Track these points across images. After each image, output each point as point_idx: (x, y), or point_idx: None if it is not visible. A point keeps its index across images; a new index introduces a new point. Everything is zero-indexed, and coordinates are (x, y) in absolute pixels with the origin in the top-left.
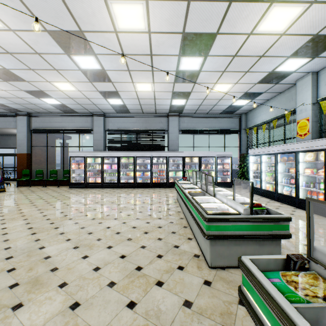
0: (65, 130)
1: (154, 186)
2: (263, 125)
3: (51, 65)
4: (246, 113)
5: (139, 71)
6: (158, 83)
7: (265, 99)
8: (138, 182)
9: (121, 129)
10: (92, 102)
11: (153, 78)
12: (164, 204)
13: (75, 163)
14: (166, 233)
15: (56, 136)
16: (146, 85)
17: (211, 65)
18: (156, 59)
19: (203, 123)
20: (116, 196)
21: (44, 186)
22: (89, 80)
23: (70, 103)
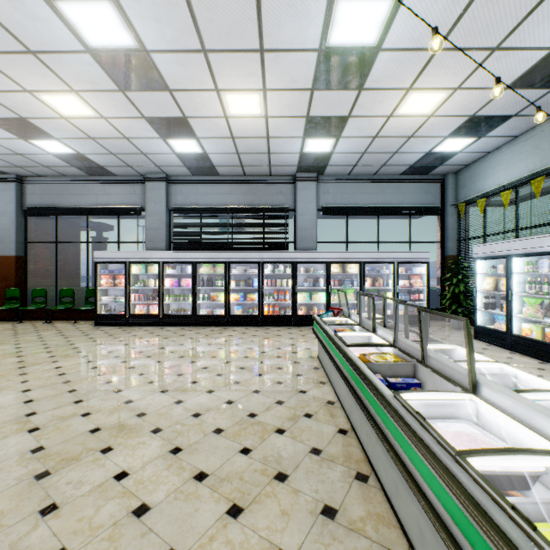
0: (90, 210)
1: (266, 323)
2: (503, 193)
3: (16, 37)
4: (457, 172)
5: (230, 53)
6: (274, 93)
7: (509, 134)
8: (235, 313)
9: (201, 206)
10: (139, 149)
11: (264, 76)
12: (289, 374)
13: (107, 275)
14: (303, 517)
15: (84, 225)
16: (249, 98)
17: (410, 27)
18: (271, 7)
19: (366, 194)
20: (184, 348)
21: (47, 321)
22: (117, 84)
23: (93, 152)
